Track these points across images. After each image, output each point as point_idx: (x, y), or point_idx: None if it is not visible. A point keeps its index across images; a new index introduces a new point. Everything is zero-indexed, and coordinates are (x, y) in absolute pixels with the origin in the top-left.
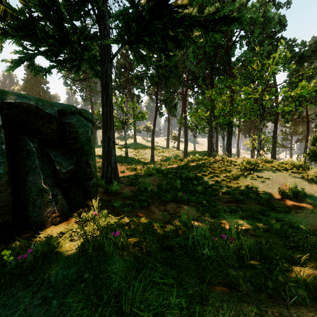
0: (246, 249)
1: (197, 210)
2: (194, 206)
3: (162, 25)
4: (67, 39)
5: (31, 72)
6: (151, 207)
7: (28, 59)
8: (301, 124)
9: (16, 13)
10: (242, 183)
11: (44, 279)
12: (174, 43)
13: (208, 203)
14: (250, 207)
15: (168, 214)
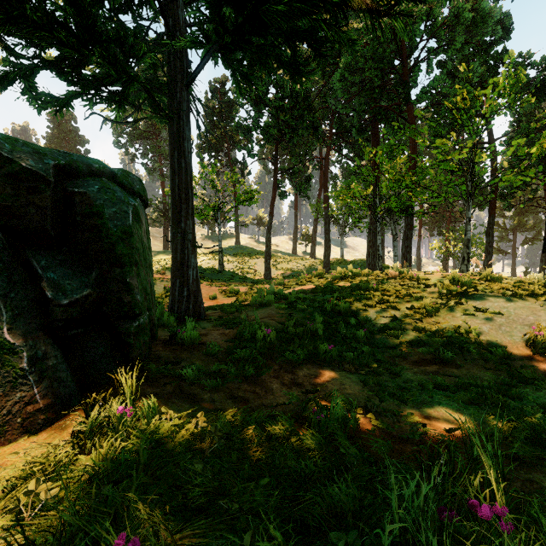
0: None
1: (362, 383)
2: (353, 373)
3: (287, 7)
4: (94, 32)
5: (31, 103)
6: (264, 377)
7: (22, 78)
8: (532, 211)
9: None
10: (446, 322)
11: None
12: (310, 47)
13: (383, 366)
14: (471, 374)
15: (301, 393)
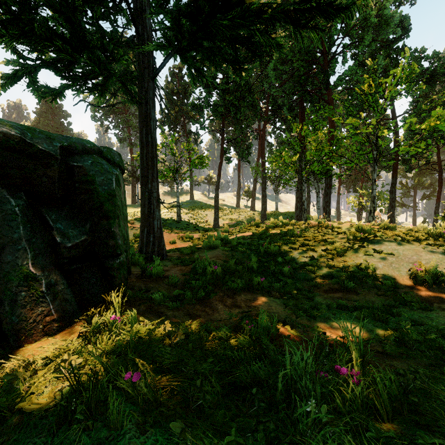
0: (386, 397)
1: (284, 305)
2: (279, 298)
3: (230, 21)
4: (83, 41)
5: (33, 93)
6: (211, 301)
7: (27, 74)
8: (429, 173)
9: None
10: (351, 261)
11: None
12: (248, 49)
13: (301, 293)
14: (366, 299)
15: (239, 312)
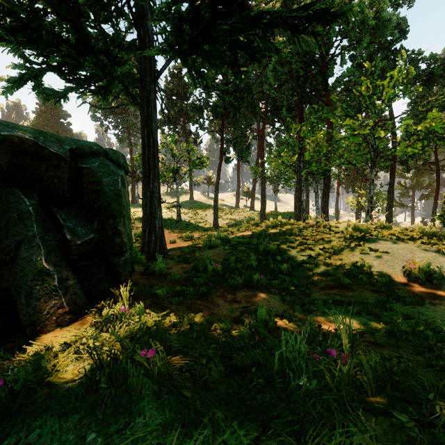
0: (370, 376)
1: (282, 301)
2: (277, 294)
3: (230, 26)
4: (88, 47)
5: (38, 96)
6: (212, 296)
7: (33, 77)
8: (427, 173)
9: (10, 5)
10: (348, 259)
11: (20, 437)
12: (247, 53)
13: (299, 290)
14: (361, 295)
15: (239, 307)
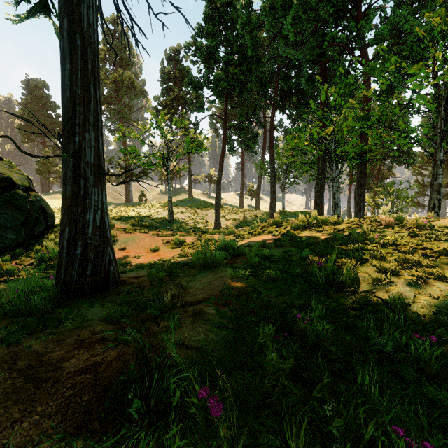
0: None
1: None
2: None
3: None
4: None
5: None
6: None
7: None
8: (447, 170)
9: None
10: None
11: None
12: None
13: None
14: None
15: None
